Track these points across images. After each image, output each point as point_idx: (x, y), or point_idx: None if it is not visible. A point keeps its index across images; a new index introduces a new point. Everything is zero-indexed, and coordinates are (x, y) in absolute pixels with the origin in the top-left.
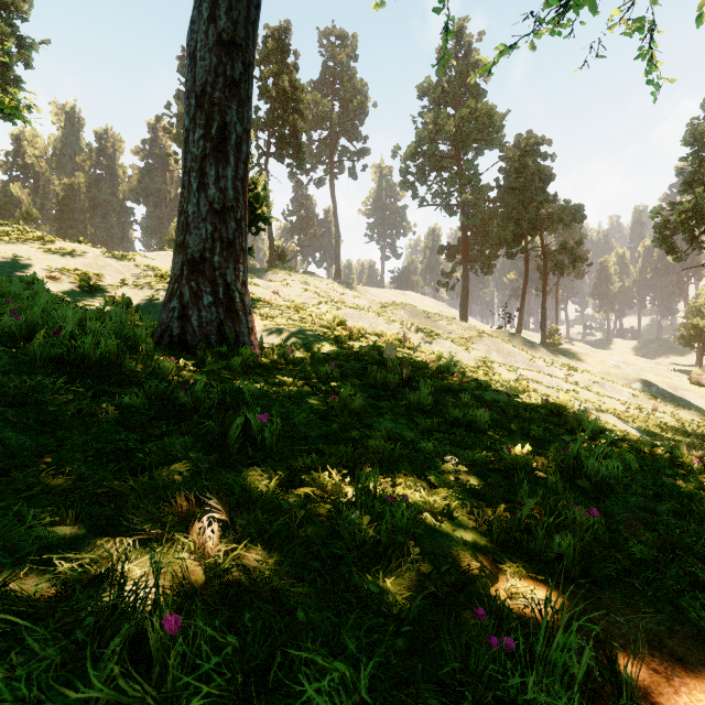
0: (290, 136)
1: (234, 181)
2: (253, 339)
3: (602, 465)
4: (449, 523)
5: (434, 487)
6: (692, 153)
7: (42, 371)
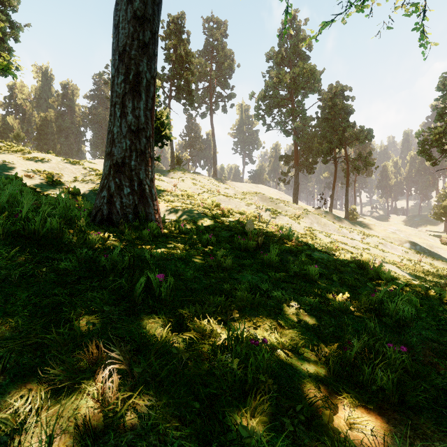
0: (184, 85)
1: (144, 111)
2: (158, 217)
3: (400, 307)
4: (297, 357)
5: (284, 326)
6: (443, 96)
7: (3, 243)
